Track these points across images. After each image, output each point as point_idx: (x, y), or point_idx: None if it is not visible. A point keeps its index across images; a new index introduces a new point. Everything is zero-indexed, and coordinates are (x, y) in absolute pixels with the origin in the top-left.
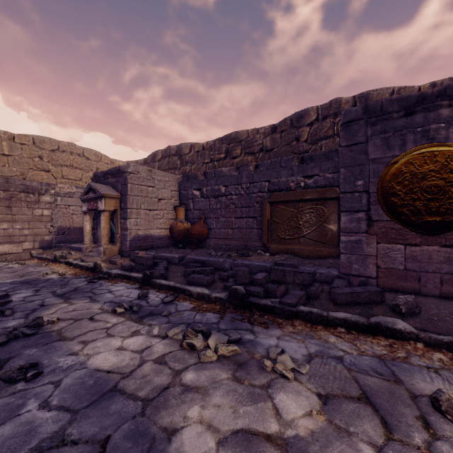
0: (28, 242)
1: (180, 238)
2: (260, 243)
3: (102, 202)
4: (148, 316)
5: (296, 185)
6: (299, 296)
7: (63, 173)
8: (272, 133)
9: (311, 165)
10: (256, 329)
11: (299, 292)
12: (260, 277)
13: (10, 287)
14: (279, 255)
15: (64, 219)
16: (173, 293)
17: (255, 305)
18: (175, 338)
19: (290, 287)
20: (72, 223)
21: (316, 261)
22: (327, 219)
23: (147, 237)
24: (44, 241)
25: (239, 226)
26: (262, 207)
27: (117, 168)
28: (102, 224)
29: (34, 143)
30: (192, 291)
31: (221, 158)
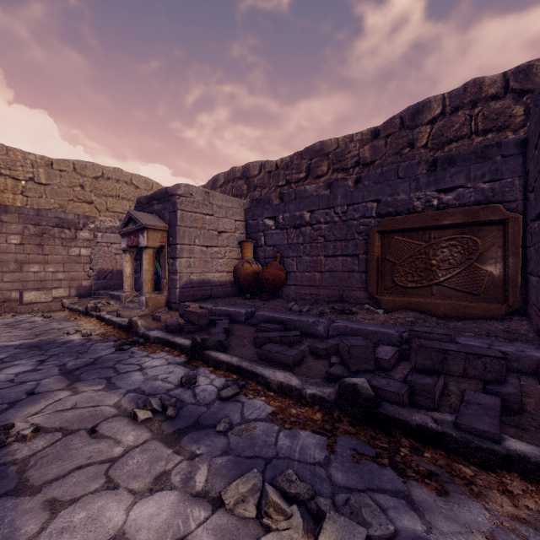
0: (63, 288)
1: (248, 285)
2: (363, 294)
3: (145, 236)
4: (192, 429)
5: (425, 205)
6: (493, 410)
7: (108, 205)
8: (373, 139)
9: (450, 172)
10: (418, 494)
11: (486, 399)
12: (387, 356)
13: (11, 354)
14: (398, 313)
15: (105, 260)
16: (236, 378)
17: (398, 423)
18: (239, 514)
19: (448, 379)
20: (115, 265)
21: (469, 325)
22: (481, 256)
23: (203, 283)
24: (81, 287)
25: (331, 268)
26: (367, 240)
27: (164, 190)
28: (145, 265)
29: (74, 169)
30: (269, 379)
31: (300, 178)
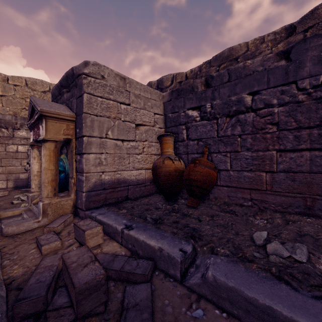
0: (0, 181)
1: (169, 185)
2: None
3: (43, 126)
4: None
5: None
6: None
7: None
8: (288, 37)
9: None
10: None
11: None
12: None
13: None
14: None
15: None
16: None
17: None
18: None
19: None
20: None
21: None
22: None
23: (118, 183)
24: (19, 179)
25: (289, 166)
26: None
27: (70, 72)
28: (43, 162)
29: (26, 84)
30: None
31: None
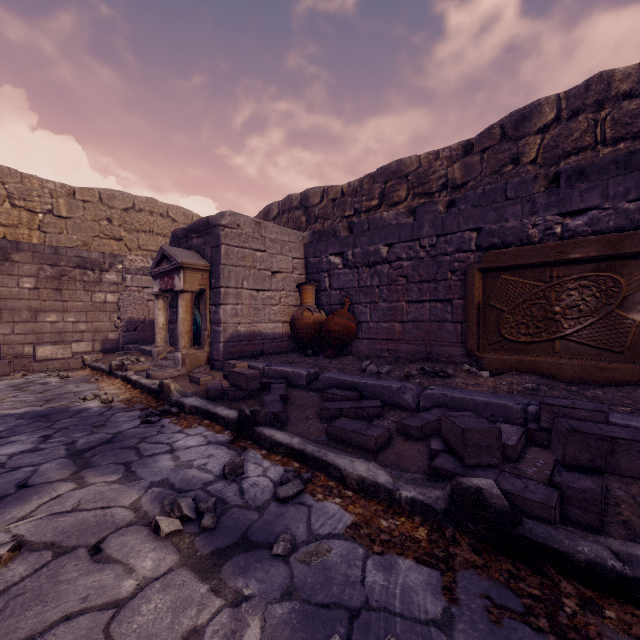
0: (85, 342)
1: (308, 339)
2: (458, 350)
3: (181, 277)
4: (238, 549)
5: (544, 233)
6: None
7: (140, 242)
8: (465, 155)
9: (579, 189)
10: None
11: None
12: (511, 441)
13: (10, 427)
14: (510, 377)
15: (135, 308)
16: (298, 467)
17: (554, 556)
18: None
19: (607, 477)
20: (148, 313)
21: (614, 395)
22: (626, 301)
23: (253, 336)
24: (107, 340)
25: (415, 316)
26: (463, 281)
27: (205, 221)
28: (181, 313)
29: (101, 199)
30: (346, 472)
31: (372, 206)
